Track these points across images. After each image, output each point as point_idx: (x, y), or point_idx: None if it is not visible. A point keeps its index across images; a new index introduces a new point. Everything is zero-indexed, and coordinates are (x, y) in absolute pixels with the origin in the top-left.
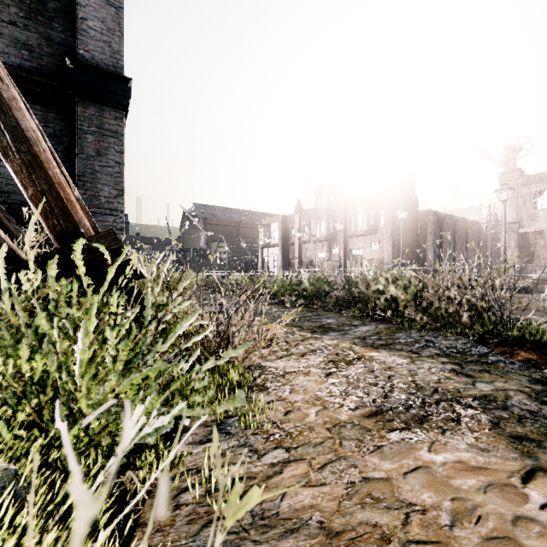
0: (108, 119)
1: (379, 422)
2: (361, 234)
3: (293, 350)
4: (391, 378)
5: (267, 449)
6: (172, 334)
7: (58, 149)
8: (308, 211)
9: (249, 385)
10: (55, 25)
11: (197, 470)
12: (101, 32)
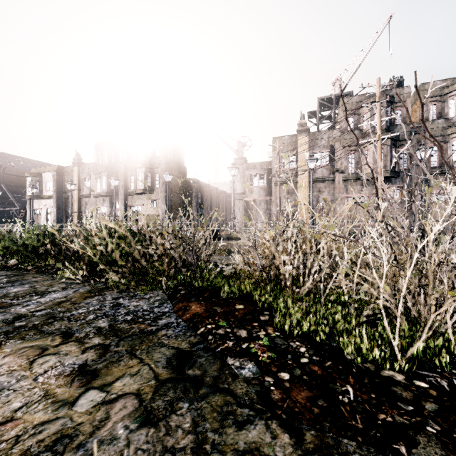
0: None
1: None
2: (140, 193)
3: None
4: None
5: None
6: None
7: None
8: (88, 165)
9: None
10: None
11: None
12: None
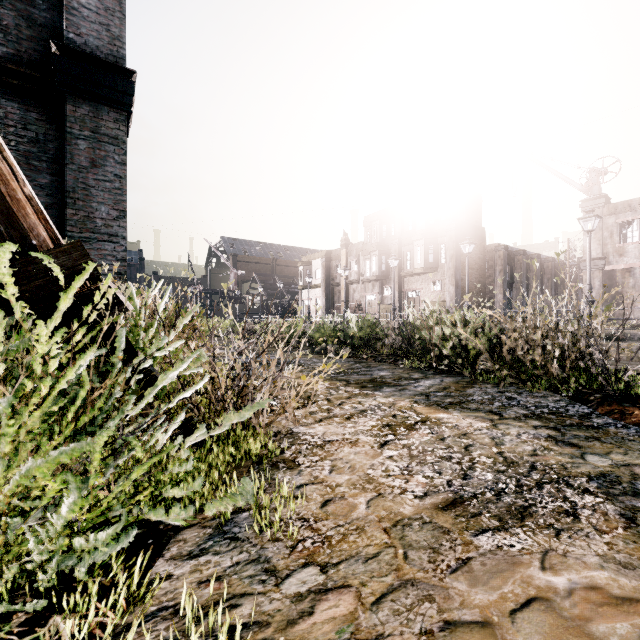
0: (105, 121)
1: (460, 518)
2: (419, 273)
3: (336, 411)
4: (469, 448)
5: (291, 566)
6: (150, 389)
7: (42, 158)
8: (356, 246)
9: (274, 461)
10: (38, 1)
11: (174, 610)
12: (96, 12)
